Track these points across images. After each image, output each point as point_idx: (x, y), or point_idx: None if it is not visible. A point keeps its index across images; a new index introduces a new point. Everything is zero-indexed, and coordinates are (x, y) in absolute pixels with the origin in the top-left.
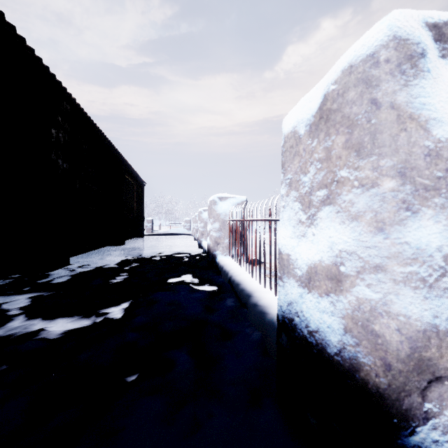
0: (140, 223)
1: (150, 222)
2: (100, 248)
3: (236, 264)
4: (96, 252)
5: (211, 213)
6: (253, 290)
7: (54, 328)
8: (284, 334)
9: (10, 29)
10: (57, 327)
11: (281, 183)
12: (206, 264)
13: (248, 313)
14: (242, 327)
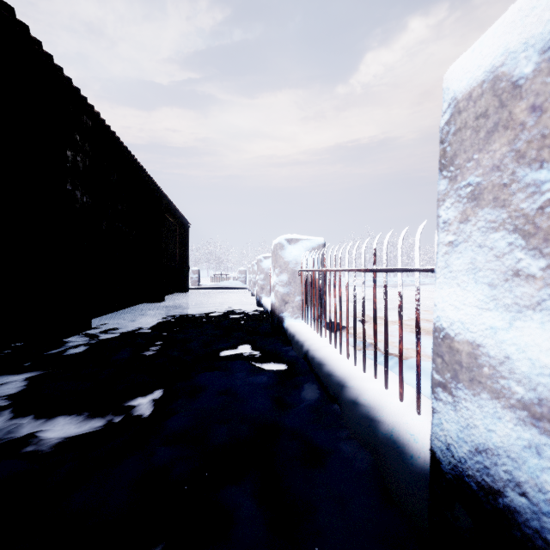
0: (183, 274)
1: (197, 272)
2: (133, 306)
3: (313, 331)
4: (127, 311)
5: (276, 260)
6: (345, 376)
7: (49, 433)
8: (464, 509)
9: (8, 13)
10: (55, 432)
11: (439, 198)
12: (270, 329)
13: (342, 415)
14: (337, 441)
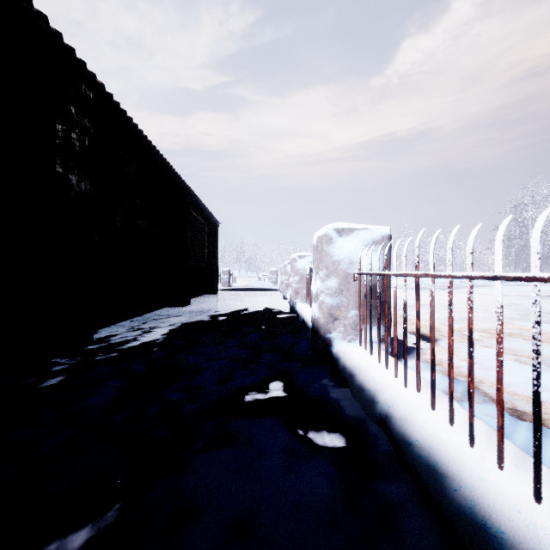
0: (212, 275)
1: (227, 273)
2: (155, 311)
3: (380, 366)
4: (146, 317)
5: (320, 259)
6: (532, 546)
7: None
8: None
9: None
10: None
11: None
12: (310, 351)
13: None
14: None
